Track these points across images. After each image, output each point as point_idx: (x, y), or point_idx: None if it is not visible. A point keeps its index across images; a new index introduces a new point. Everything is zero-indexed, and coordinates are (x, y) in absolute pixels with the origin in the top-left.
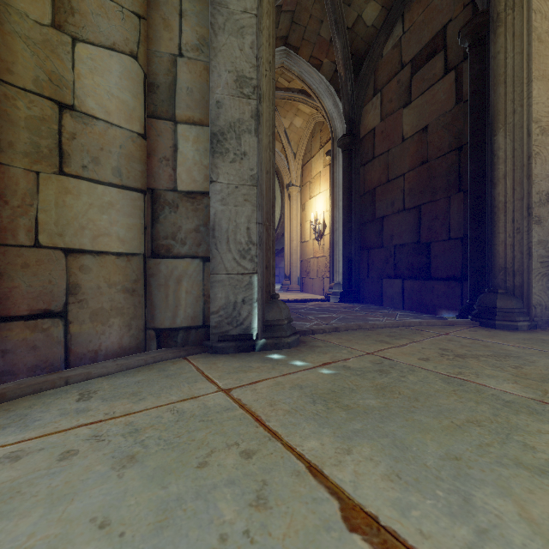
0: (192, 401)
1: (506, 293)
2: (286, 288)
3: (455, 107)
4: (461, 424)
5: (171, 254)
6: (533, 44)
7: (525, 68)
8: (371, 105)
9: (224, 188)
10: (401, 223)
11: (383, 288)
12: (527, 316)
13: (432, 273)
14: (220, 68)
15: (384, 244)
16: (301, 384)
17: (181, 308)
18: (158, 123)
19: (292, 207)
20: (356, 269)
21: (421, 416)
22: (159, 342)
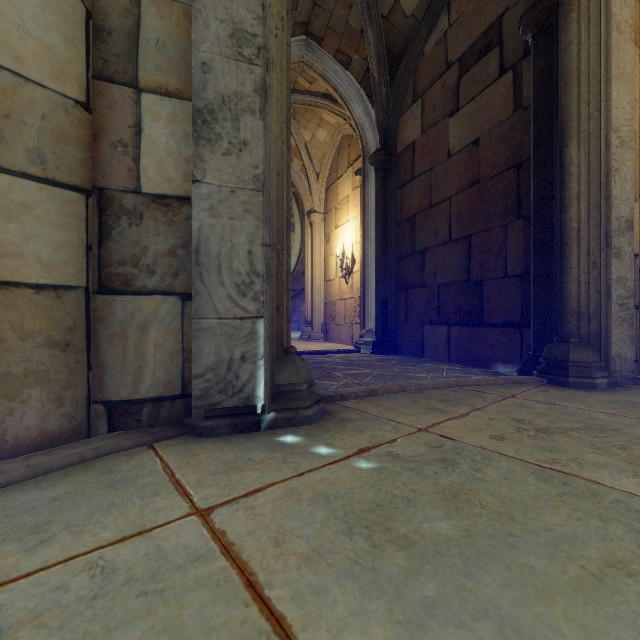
0: (138, 540)
1: (580, 343)
2: (307, 336)
3: (512, 115)
4: (598, 571)
5: (131, 288)
6: (612, 34)
7: (603, 63)
8: (409, 115)
9: (213, 191)
10: (446, 257)
11: (425, 336)
12: (605, 371)
13: (485, 318)
14: (207, 13)
15: (426, 283)
16: (328, 493)
17: (147, 369)
18: (109, 89)
19: (314, 238)
20: (392, 314)
21: (529, 556)
22: (112, 422)
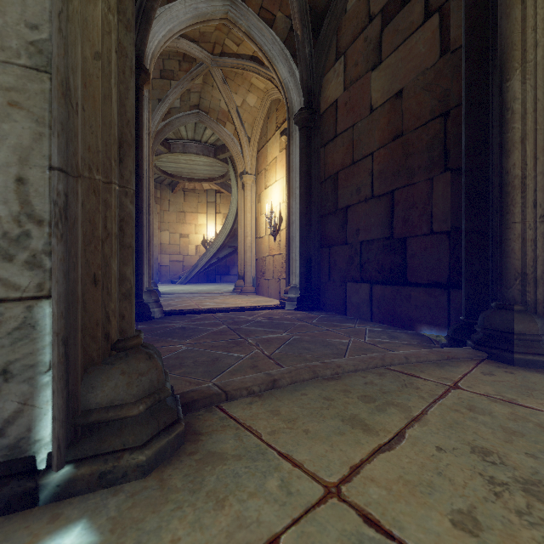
0: None
1: (525, 311)
2: (239, 290)
3: (439, 61)
4: None
5: None
6: None
7: None
8: (332, 73)
9: None
10: (368, 214)
11: (347, 294)
12: None
13: (409, 277)
14: None
15: (349, 240)
16: None
17: None
18: None
19: (246, 198)
20: (315, 270)
21: None
22: None
